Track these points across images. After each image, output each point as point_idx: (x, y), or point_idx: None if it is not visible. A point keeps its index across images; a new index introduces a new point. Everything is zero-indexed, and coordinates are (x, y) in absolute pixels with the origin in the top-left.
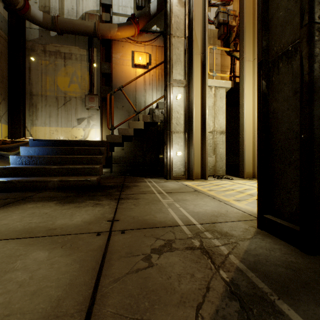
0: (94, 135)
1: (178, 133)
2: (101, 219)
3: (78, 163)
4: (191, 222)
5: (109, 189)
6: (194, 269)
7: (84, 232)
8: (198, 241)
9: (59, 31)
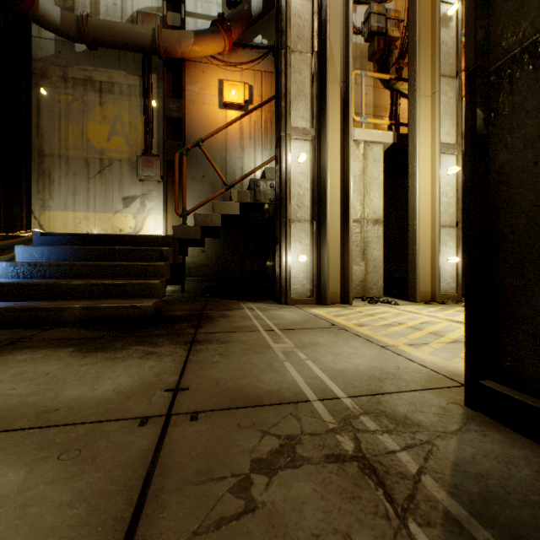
0: (152, 226)
1: (300, 222)
2: (154, 386)
3: (120, 275)
4: (331, 392)
5: (175, 323)
6: (349, 519)
7: (113, 418)
8: (350, 440)
9: (90, 43)
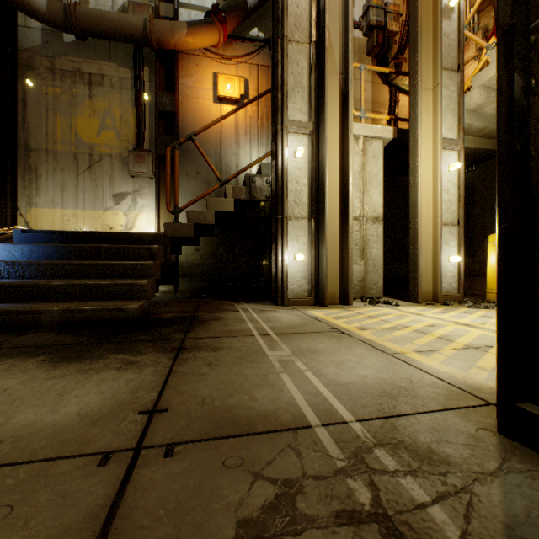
0: (144, 224)
1: (297, 219)
2: (127, 406)
3: (106, 275)
4: (336, 414)
5: (164, 327)
6: None
7: (68, 454)
8: (365, 487)
9: (78, 33)
